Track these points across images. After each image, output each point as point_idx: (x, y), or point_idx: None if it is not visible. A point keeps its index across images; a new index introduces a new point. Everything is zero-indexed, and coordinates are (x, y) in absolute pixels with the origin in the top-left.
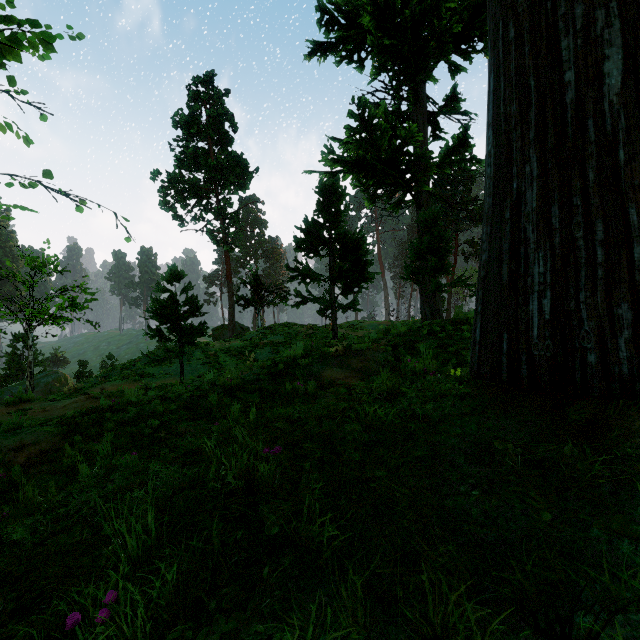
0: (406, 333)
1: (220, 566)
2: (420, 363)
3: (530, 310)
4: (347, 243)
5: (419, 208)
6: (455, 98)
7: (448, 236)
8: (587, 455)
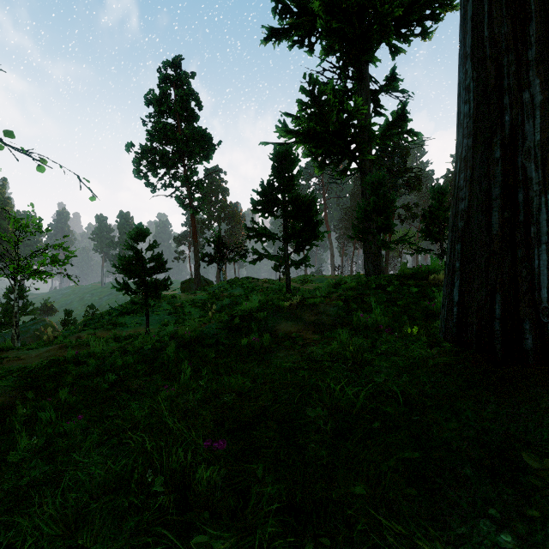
0: (355, 287)
1: None
2: (372, 318)
3: (535, 266)
4: (299, 205)
5: (363, 175)
6: (394, 78)
7: (393, 198)
8: None
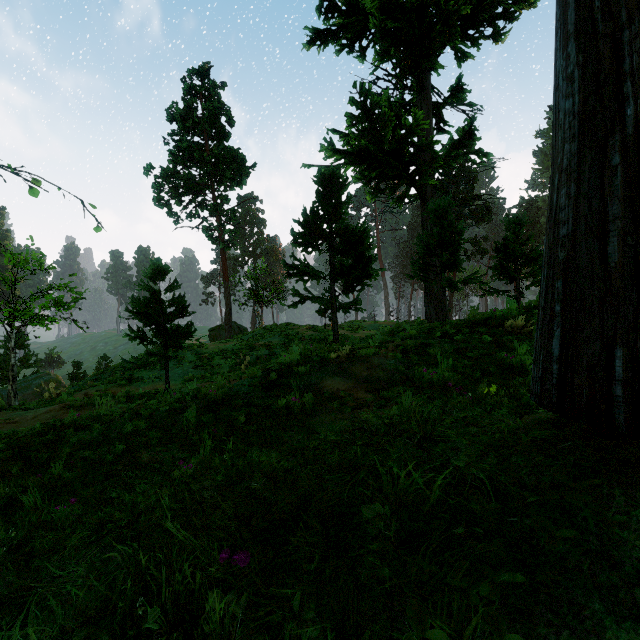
0: (416, 336)
1: None
2: (438, 373)
3: None
4: (349, 237)
5: (423, 203)
6: (460, 89)
7: (461, 228)
8: None
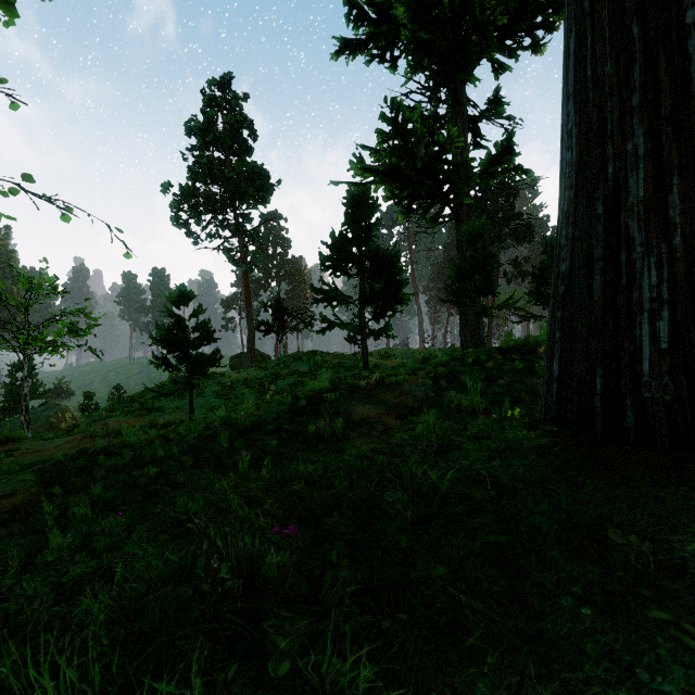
0: (448, 363)
1: None
2: (467, 399)
3: (637, 336)
4: (379, 261)
5: (459, 223)
6: (498, 101)
7: (495, 252)
8: None
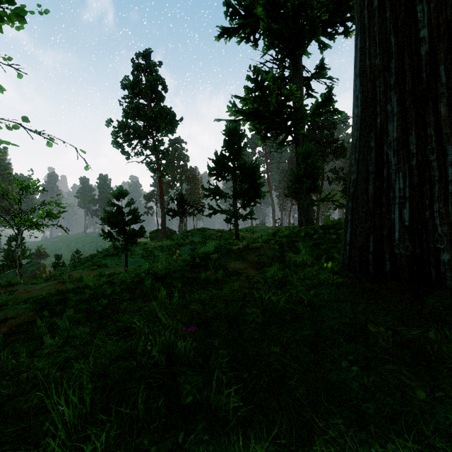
0: (289, 235)
1: (144, 429)
2: (300, 257)
3: (392, 218)
4: (246, 170)
5: (297, 146)
6: (323, 67)
7: (319, 165)
8: (449, 338)
